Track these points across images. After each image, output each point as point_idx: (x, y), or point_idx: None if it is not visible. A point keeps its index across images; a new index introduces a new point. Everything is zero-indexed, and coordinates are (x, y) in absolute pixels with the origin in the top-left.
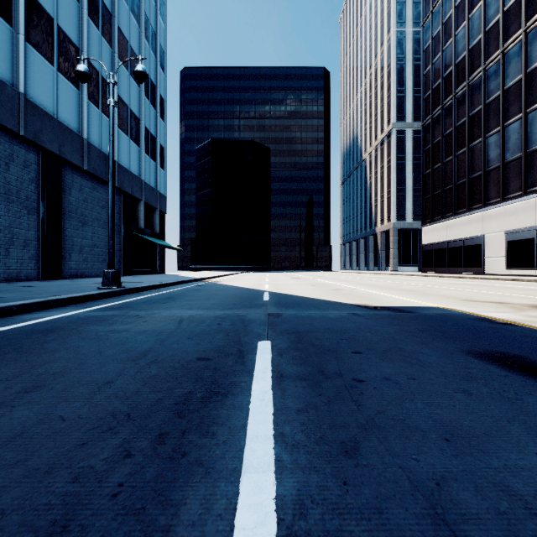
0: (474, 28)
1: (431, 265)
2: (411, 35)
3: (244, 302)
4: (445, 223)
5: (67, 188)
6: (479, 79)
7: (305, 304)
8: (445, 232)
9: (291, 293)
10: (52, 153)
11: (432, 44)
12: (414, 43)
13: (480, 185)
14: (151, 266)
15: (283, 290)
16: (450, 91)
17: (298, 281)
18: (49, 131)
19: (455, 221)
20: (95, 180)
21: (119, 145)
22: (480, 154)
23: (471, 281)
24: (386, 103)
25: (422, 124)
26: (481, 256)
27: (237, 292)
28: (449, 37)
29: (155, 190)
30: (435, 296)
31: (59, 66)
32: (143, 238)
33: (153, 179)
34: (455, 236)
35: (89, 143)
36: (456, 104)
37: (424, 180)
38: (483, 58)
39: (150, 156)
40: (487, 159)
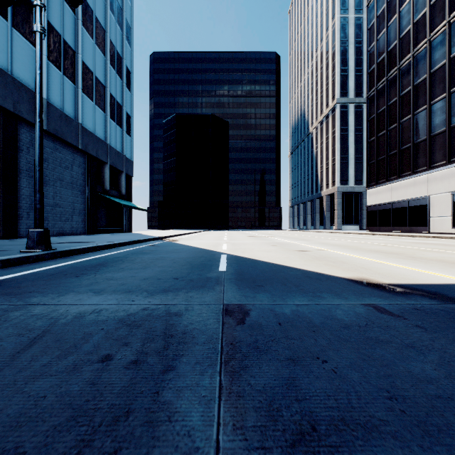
0: (419, 3)
1: (376, 224)
2: (353, 21)
3: (192, 274)
4: (389, 186)
5: (25, 147)
6: (424, 50)
7: (279, 280)
8: (390, 194)
9: (253, 256)
10: (5, 109)
11: (377, 21)
12: (356, 27)
13: (425, 149)
14: (118, 225)
15: (242, 252)
16: (394, 64)
17: (256, 240)
18: (1, 86)
19: (399, 184)
20: (57, 141)
21: (83, 109)
22: (425, 120)
23: (429, 240)
24: (331, 81)
25: (367, 96)
26: (426, 216)
27: (190, 255)
28: (393, 14)
29: (121, 154)
30: (434, 262)
31: (15, 22)
32: (109, 199)
33: (120, 144)
34: (399, 197)
35: (49, 103)
36: (401, 75)
37: (368, 147)
38: (428, 29)
39: (116, 122)
40: (432, 125)
